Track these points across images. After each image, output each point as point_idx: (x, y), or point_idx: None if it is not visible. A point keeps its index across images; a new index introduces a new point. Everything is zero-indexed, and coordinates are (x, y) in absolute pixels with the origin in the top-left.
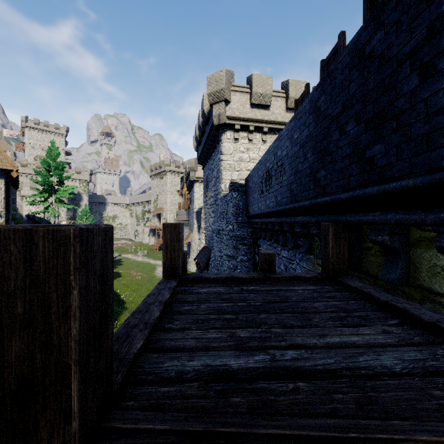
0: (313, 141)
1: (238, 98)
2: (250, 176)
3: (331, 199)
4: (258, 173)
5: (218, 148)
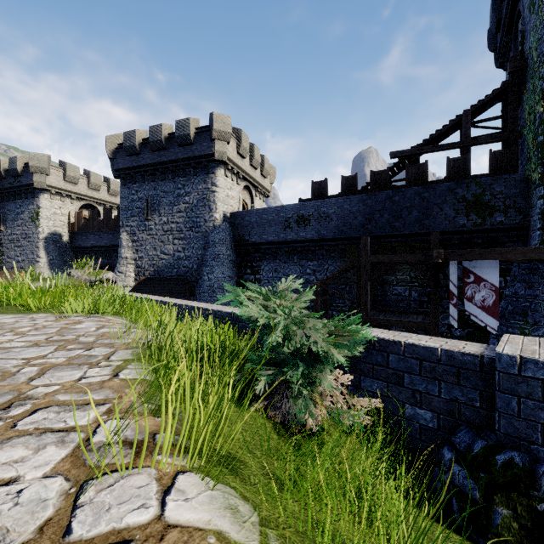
0: (362, 214)
1: (232, 143)
2: (251, 213)
3: (377, 235)
4: (278, 214)
5: (206, 178)
